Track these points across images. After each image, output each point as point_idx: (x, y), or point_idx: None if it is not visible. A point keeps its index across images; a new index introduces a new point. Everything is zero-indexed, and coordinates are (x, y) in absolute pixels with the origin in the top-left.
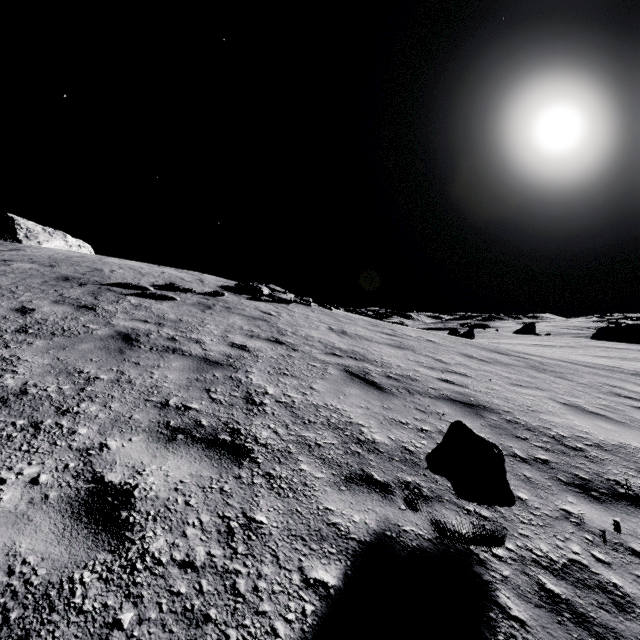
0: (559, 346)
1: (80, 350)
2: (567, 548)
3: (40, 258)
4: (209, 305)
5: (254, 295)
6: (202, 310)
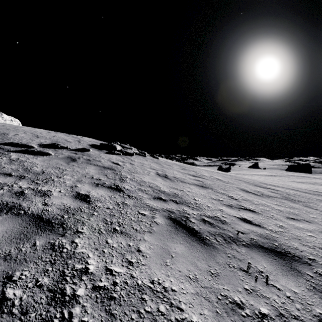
0: (274, 175)
1: None
2: None
3: None
4: (75, 158)
5: (111, 150)
6: (67, 162)
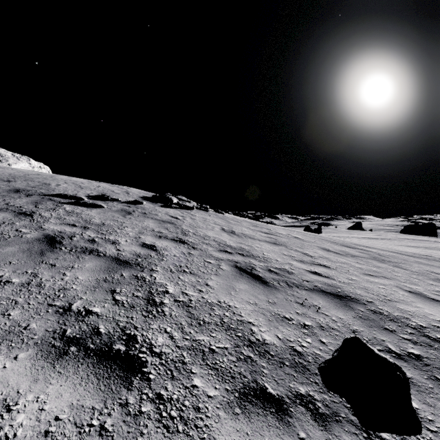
0: (380, 238)
1: (3, 253)
2: None
3: (1, 175)
4: (129, 211)
5: (166, 203)
6: (123, 215)
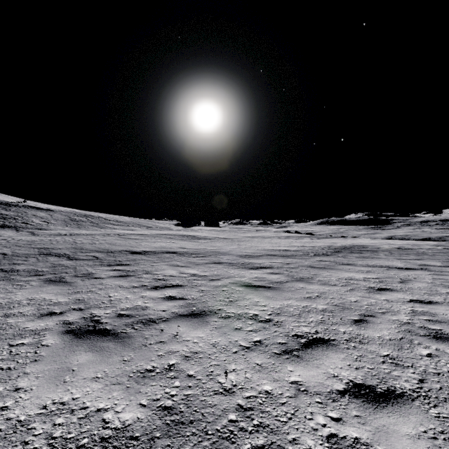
0: None
1: None
2: (29, 204)
3: None
4: None
5: None
6: None
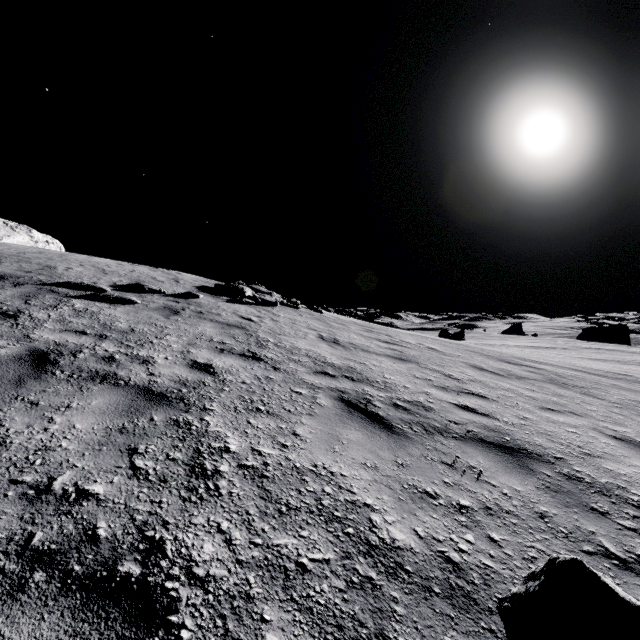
0: (550, 348)
1: None
2: None
3: None
4: (177, 309)
5: (235, 297)
6: (166, 316)
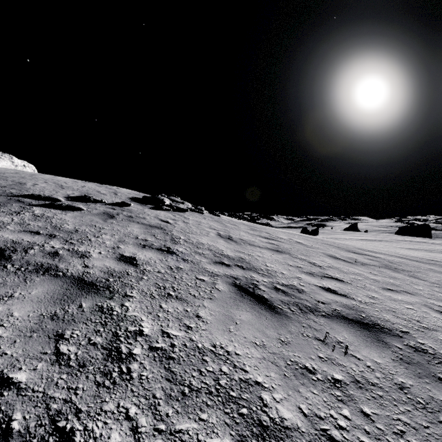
0: (378, 240)
1: None
2: None
3: None
4: (113, 214)
5: (157, 205)
6: (104, 219)
